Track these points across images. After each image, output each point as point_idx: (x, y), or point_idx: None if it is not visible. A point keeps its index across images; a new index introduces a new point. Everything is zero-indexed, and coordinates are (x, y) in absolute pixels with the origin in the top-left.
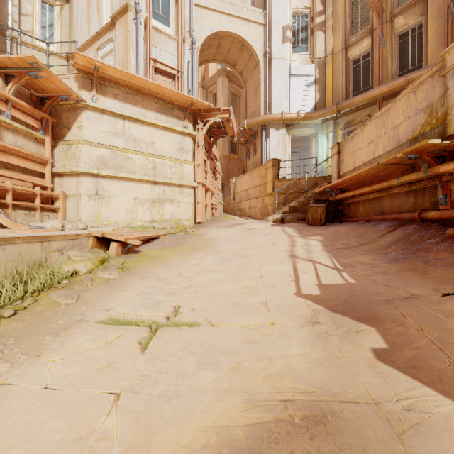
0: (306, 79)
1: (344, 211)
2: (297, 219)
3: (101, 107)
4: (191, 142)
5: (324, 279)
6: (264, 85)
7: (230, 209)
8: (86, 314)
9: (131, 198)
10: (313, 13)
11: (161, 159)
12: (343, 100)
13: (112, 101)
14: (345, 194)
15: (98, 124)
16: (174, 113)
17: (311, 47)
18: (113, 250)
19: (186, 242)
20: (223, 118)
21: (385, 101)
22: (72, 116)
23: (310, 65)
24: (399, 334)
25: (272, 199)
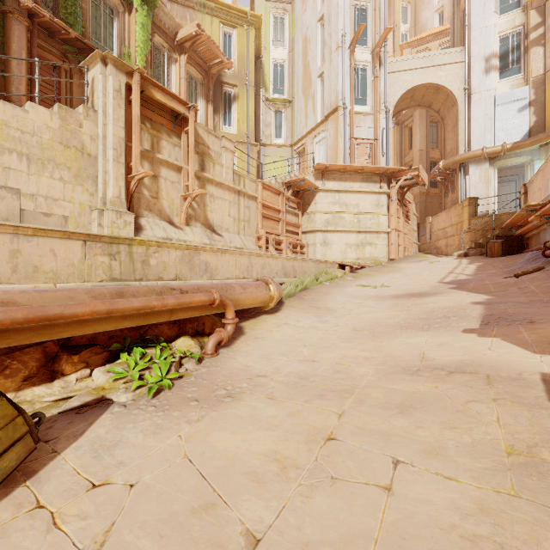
0: (517, 104)
1: (524, 245)
2: (480, 253)
3: (327, 189)
4: (385, 198)
5: (457, 279)
6: (462, 122)
7: (427, 249)
8: (350, 285)
9: (344, 244)
10: (528, 29)
11: (363, 215)
12: None
13: (332, 183)
14: (518, 230)
15: (325, 199)
16: (372, 179)
17: (524, 67)
18: (347, 270)
19: (384, 269)
20: (413, 175)
21: None
22: (311, 197)
23: (522, 88)
24: (463, 285)
25: (468, 237)
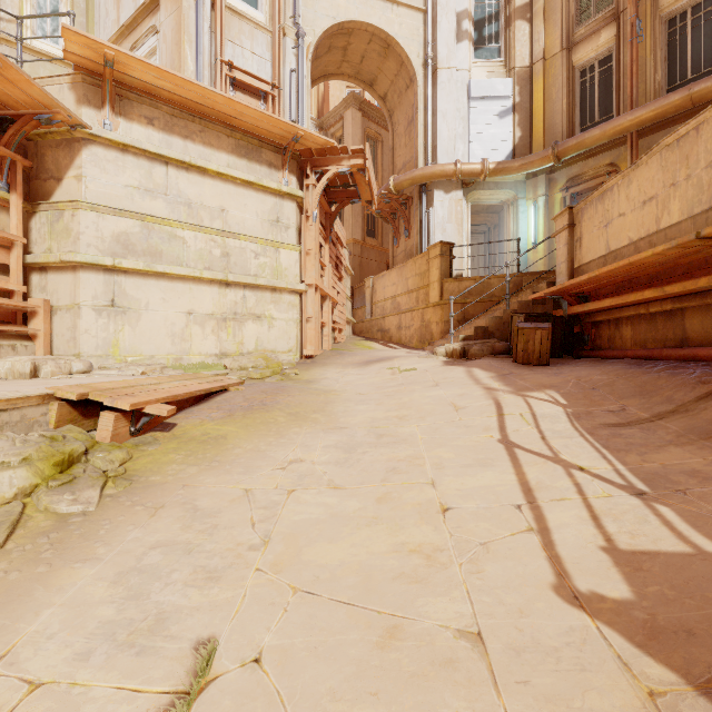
0: (498, 105)
1: (585, 337)
2: (492, 351)
3: (120, 139)
4: (294, 209)
5: (618, 530)
6: (424, 116)
7: (366, 330)
8: None
9: (181, 313)
10: None
11: (238, 240)
12: (564, 139)
13: (143, 130)
14: (591, 303)
15: (115, 172)
16: (262, 156)
17: (505, 49)
18: (105, 429)
19: (278, 401)
20: (353, 165)
21: (643, 137)
22: (65, 157)
23: (504, 80)
24: None
25: (438, 313)
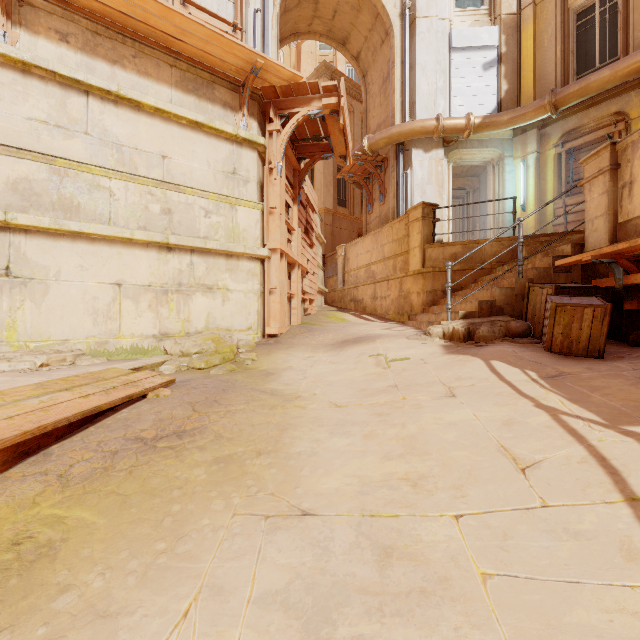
0: (482, 56)
1: None
2: (506, 333)
3: (16, 54)
4: (255, 160)
5: None
6: (401, 70)
7: (338, 300)
8: None
9: (106, 284)
10: None
11: (183, 193)
12: (558, 89)
13: (54, 48)
14: None
15: (12, 99)
16: (215, 93)
17: None
18: None
19: (205, 427)
20: (325, 105)
21: None
22: None
23: (489, 28)
24: None
25: (420, 283)
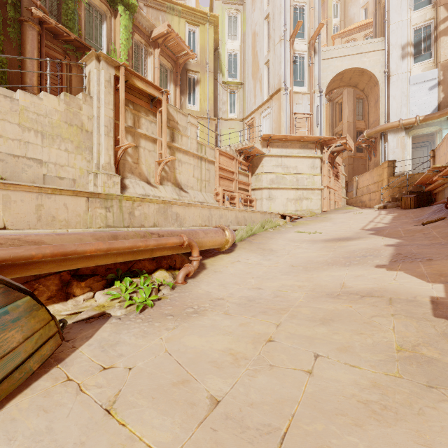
0: (428, 84)
1: (433, 199)
2: (397, 206)
3: (271, 154)
4: (319, 161)
5: (376, 226)
6: (383, 99)
7: (353, 202)
8: (290, 231)
9: (285, 199)
10: (437, 22)
11: (301, 175)
12: None
13: (276, 150)
14: (427, 187)
15: (270, 163)
16: (308, 146)
17: (434, 53)
18: (287, 219)
19: (317, 219)
20: (342, 143)
21: None
22: (259, 161)
23: (432, 71)
24: (380, 231)
25: (387, 192)
